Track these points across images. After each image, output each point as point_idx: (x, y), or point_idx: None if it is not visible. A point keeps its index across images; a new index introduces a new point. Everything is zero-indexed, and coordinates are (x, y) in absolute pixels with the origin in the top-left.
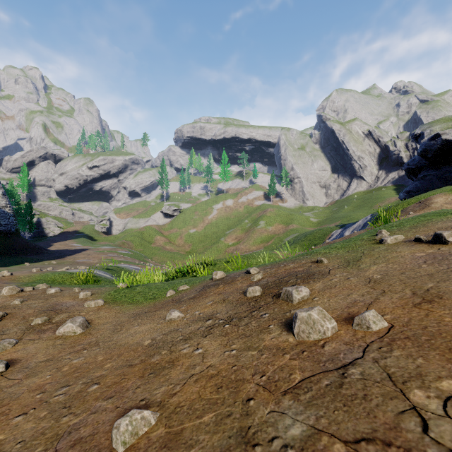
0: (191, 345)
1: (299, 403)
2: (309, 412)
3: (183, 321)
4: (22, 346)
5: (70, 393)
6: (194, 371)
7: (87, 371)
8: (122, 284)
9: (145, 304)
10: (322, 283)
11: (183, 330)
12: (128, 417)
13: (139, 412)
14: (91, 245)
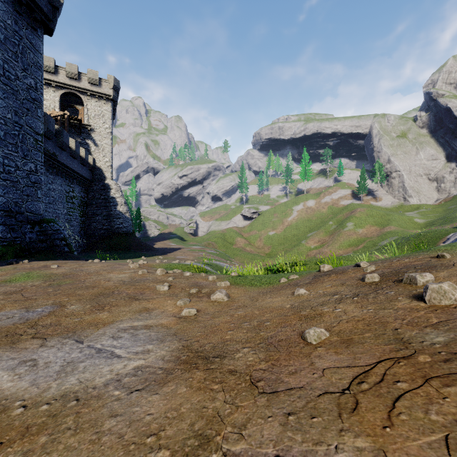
0: (329, 307)
1: (439, 330)
2: (448, 333)
3: (311, 296)
4: (194, 303)
5: (253, 325)
6: (342, 318)
7: (254, 317)
8: (234, 273)
9: (264, 287)
10: (446, 272)
11: (315, 300)
12: (313, 329)
13: (318, 329)
14: (183, 245)
